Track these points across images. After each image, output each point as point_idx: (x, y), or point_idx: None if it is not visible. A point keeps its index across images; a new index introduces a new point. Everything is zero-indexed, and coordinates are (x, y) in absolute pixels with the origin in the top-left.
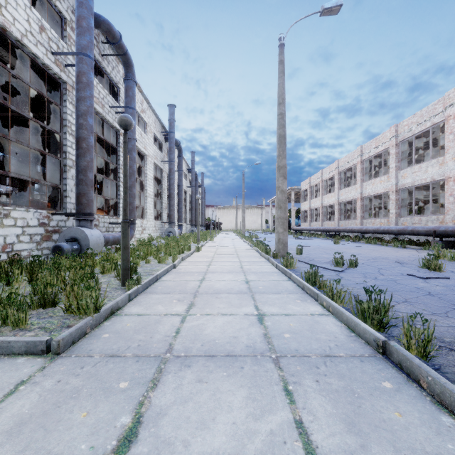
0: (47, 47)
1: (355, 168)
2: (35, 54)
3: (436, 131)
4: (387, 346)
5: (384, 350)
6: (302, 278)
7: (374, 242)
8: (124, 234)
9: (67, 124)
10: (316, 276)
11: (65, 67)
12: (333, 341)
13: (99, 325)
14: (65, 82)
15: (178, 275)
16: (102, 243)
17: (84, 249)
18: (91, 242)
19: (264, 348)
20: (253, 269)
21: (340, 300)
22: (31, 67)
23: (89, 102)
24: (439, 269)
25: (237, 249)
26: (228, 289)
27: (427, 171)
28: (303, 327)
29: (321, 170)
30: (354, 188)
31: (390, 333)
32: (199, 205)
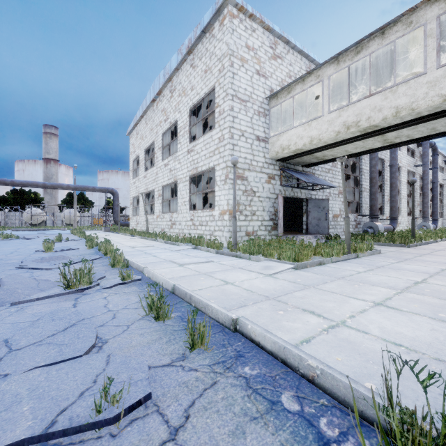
0: None
1: None
2: None
3: None
4: None
5: None
6: None
7: None
8: (412, 224)
9: (362, 170)
10: None
11: None
12: None
13: (414, 247)
14: None
15: (439, 244)
16: (383, 230)
17: (376, 232)
18: (379, 229)
19: None
20: None
21: None
22: None
23: (376, 159)
24: None
25: None
26: None
27: None
28: None
29: None
30: None
31: None
32: None
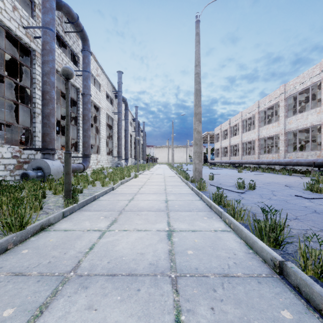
0: (19, 22)
1: (254, 117)
2: (9, 27)
3: (314, 89)
4: (284, 267)
5: (281, 270)
6: (210, 198)
7: (268, 171)
8: (66, 163)
9: (36, 82)
10: (221, 197)
11: (34, 38)
12: (232, 259)
13: (25, 240)
14: (34, 50)
15: (113, 196)
16: (61, 171)
17: (47, 175)
18: (52, 170)
19: (165, 265)
20: (174, 191)
21: (240, 217)
22: (8, 38)
23: (52, 65)
24: (320, 191)
25: (165, 176)
26: (149, 207)
27: (308, 118)
28: (206, 243)
29: (229, 119)
30: (253, 131)
31: (285, 250)
32: (141, 145)
